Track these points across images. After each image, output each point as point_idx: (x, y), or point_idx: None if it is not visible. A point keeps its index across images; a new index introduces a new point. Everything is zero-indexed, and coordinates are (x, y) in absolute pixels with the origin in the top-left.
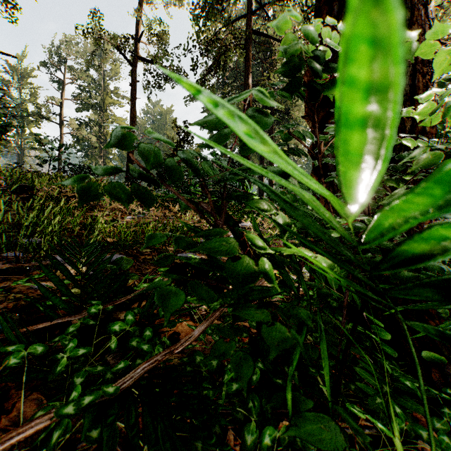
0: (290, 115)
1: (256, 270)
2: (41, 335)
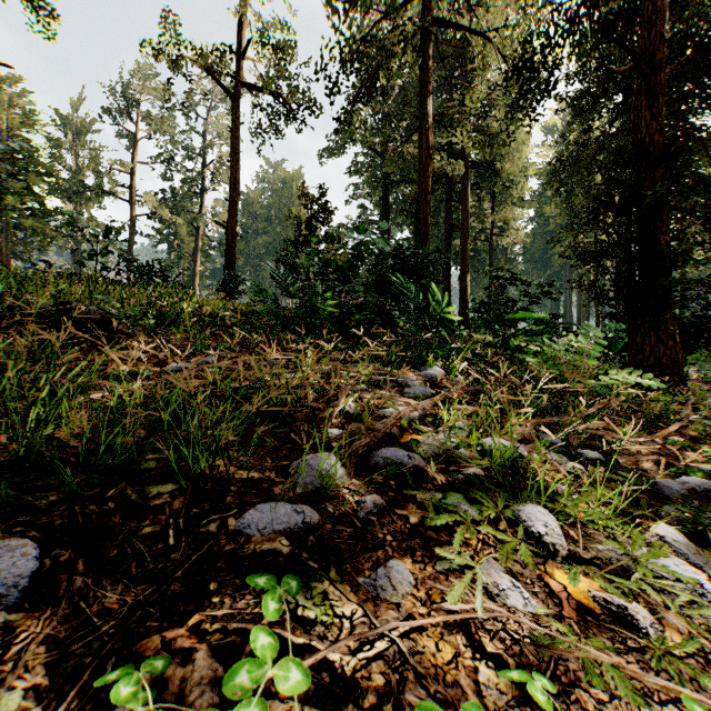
0: (497, 171)
1: None
2: None
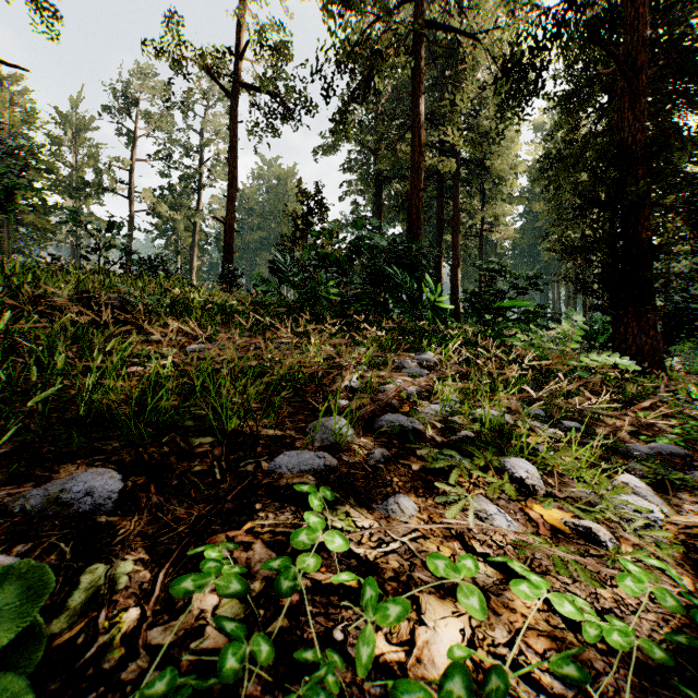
0: (487, 168)
1: None
2: None
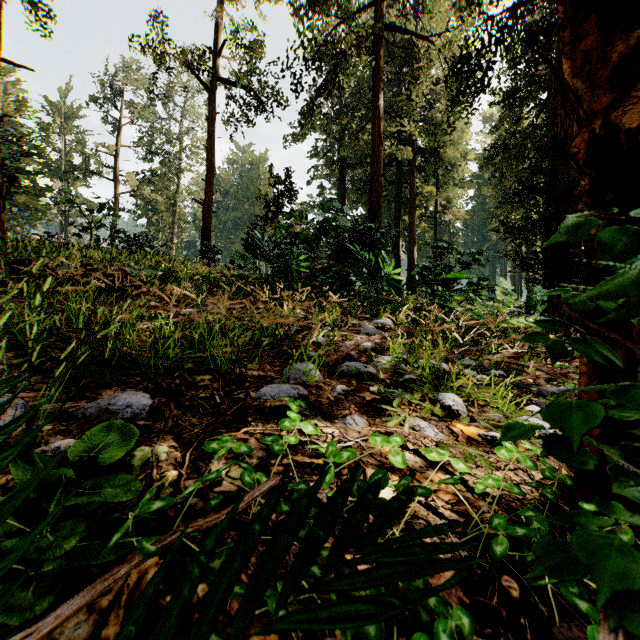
0: (440, 155)
1: None
2: None
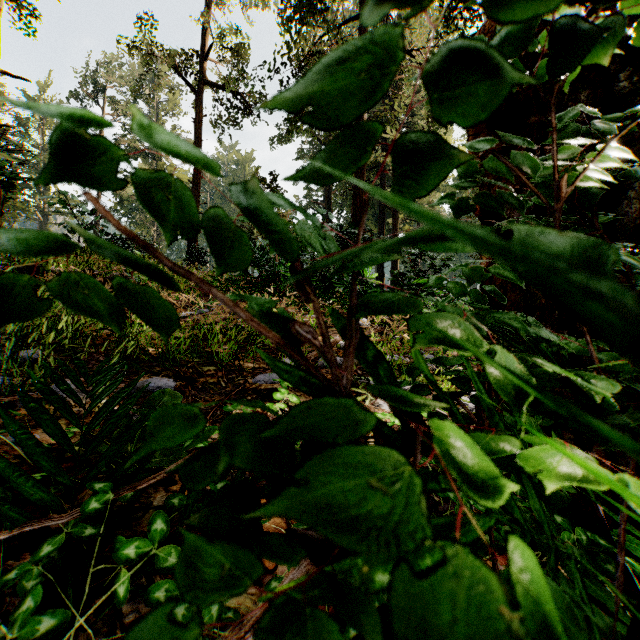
0: None
1: (514, 622)
2: (5, 545)
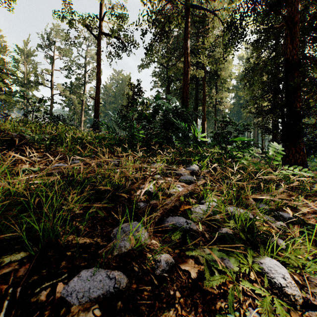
0: (218, 75)
1: None
2: None
